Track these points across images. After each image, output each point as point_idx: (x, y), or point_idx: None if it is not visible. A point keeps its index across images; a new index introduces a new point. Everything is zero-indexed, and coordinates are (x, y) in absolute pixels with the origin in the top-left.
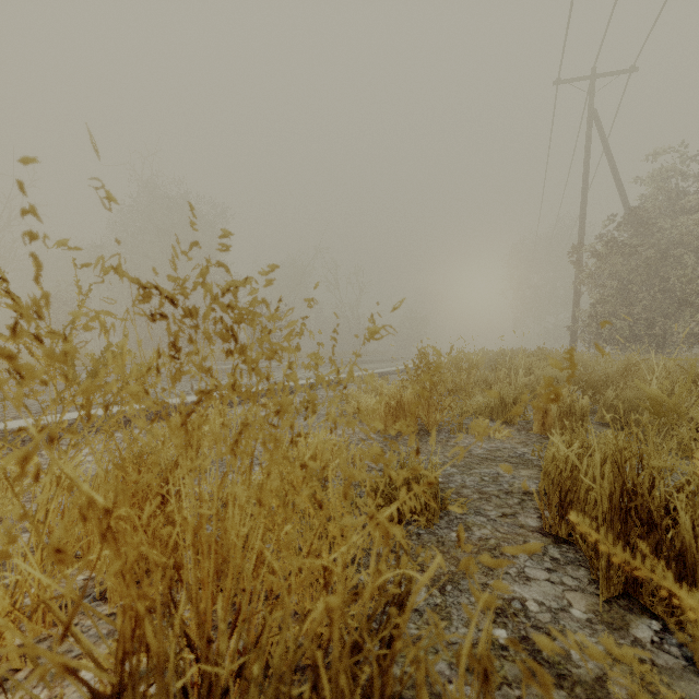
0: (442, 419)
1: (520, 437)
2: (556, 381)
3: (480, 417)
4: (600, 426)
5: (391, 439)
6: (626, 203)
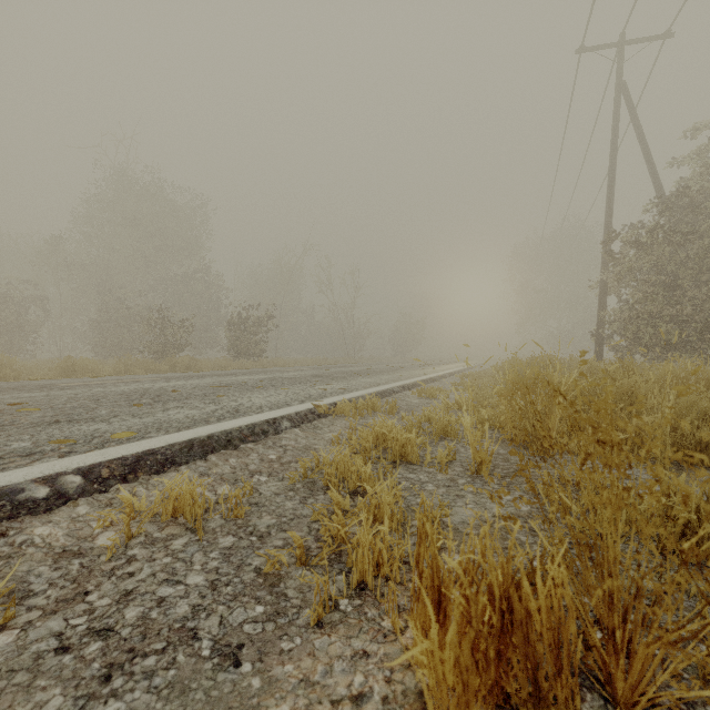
0: None
1: None
2: (706, 423)
3: None
4: None
5: None
6: (660, 189)
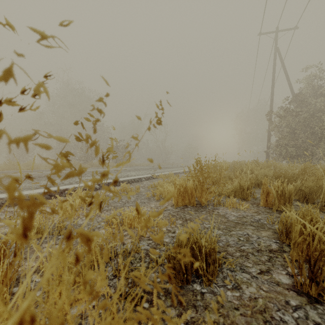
0: (210, 199)
1: (254, 208)
2: (266, 177)
3: (230, 197)
4: (294, 201)
5: (180, 210)
6: (292, 92)
